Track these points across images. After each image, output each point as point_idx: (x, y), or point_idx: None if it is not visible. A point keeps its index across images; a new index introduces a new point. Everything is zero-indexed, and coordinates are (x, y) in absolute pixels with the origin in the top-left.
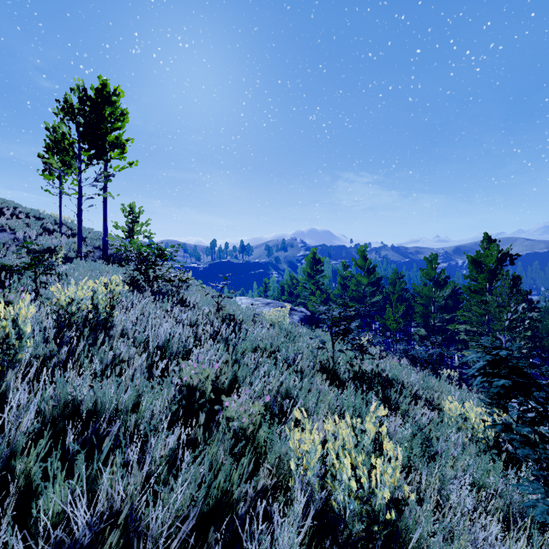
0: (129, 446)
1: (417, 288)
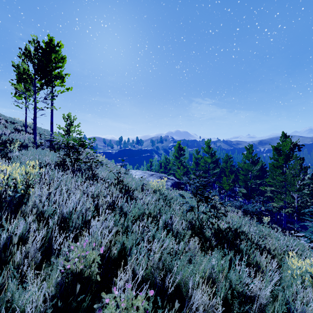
0: None
1: (240, 165)
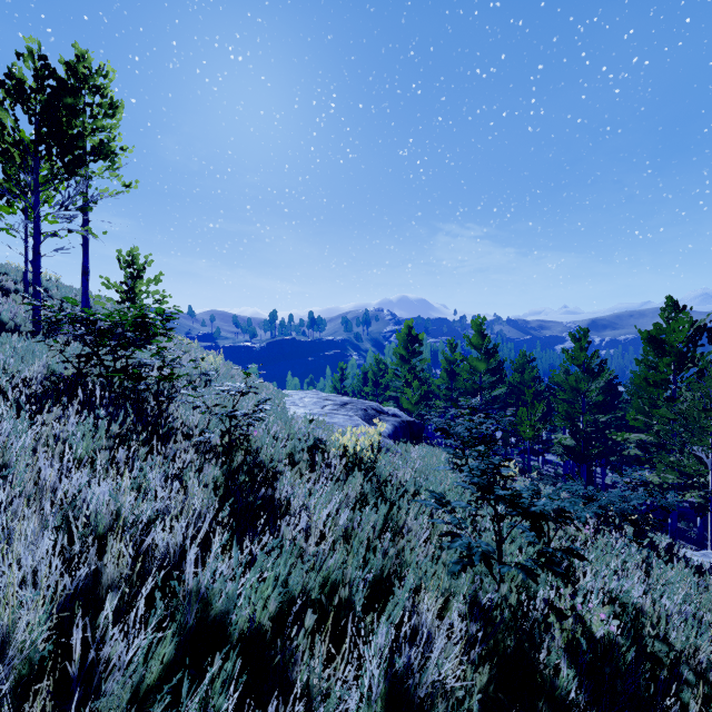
0: None
1: (555, 377)
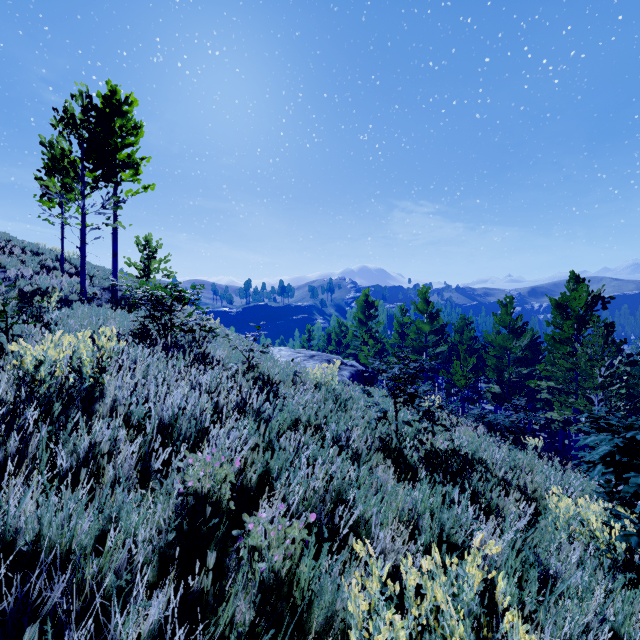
0: (81, 623)
1: (488, 337)
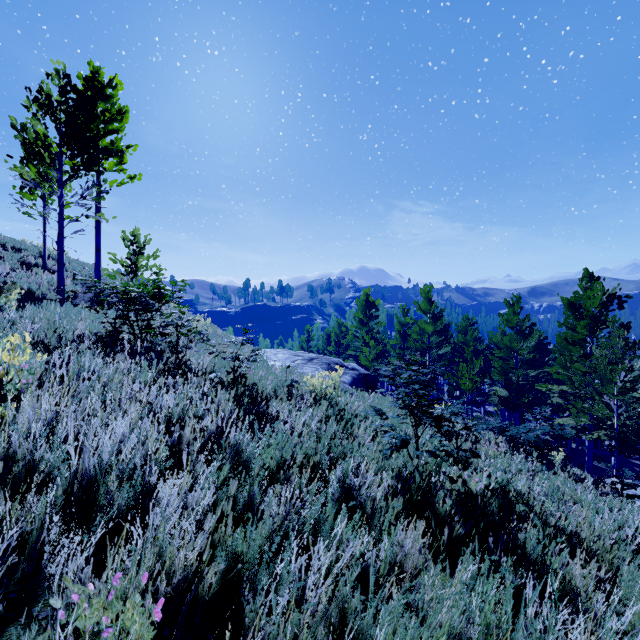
0: None
1: (493, 338)
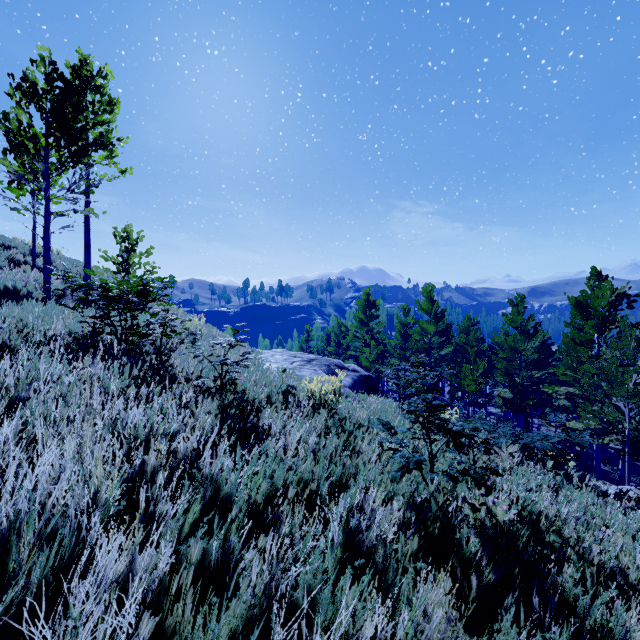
0: None
1: (496, 338)
